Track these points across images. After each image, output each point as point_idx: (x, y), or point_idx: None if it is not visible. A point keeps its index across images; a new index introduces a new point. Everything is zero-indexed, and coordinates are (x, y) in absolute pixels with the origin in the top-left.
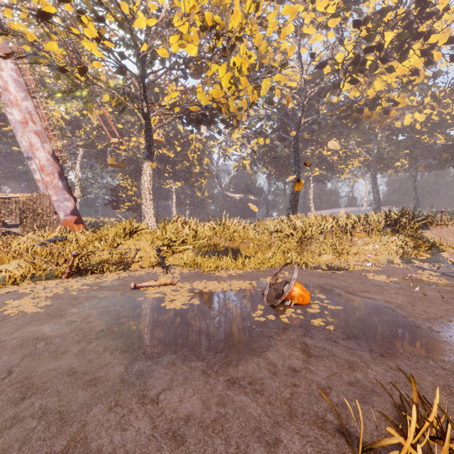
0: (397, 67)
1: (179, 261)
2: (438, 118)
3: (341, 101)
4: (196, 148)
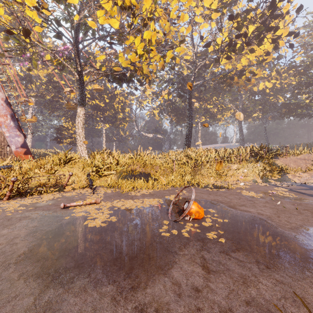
0: (256, 49)
1: (104, 183)
2: (280, 86)
3: (219, 72)
4: (120, 101)
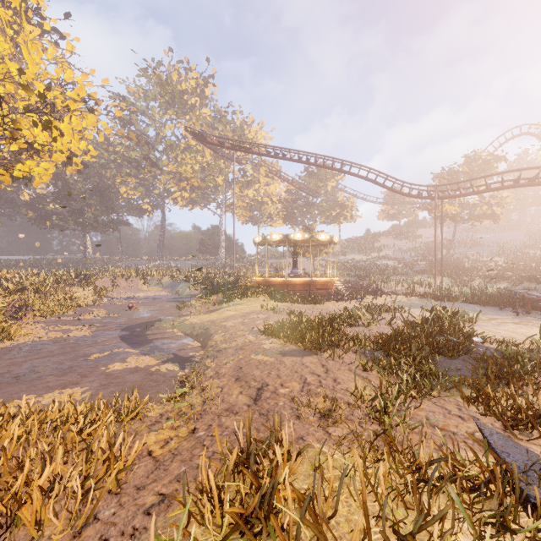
0: None
1: None
2: None
3: None
4: None
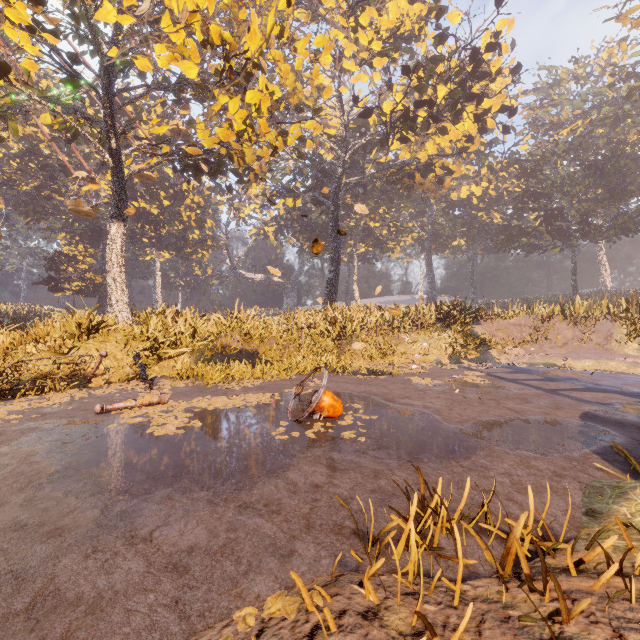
0: (451, 129)
1: (169, 371)
2: (495, 194)
3: (391, 161)
4: (195, 203)
